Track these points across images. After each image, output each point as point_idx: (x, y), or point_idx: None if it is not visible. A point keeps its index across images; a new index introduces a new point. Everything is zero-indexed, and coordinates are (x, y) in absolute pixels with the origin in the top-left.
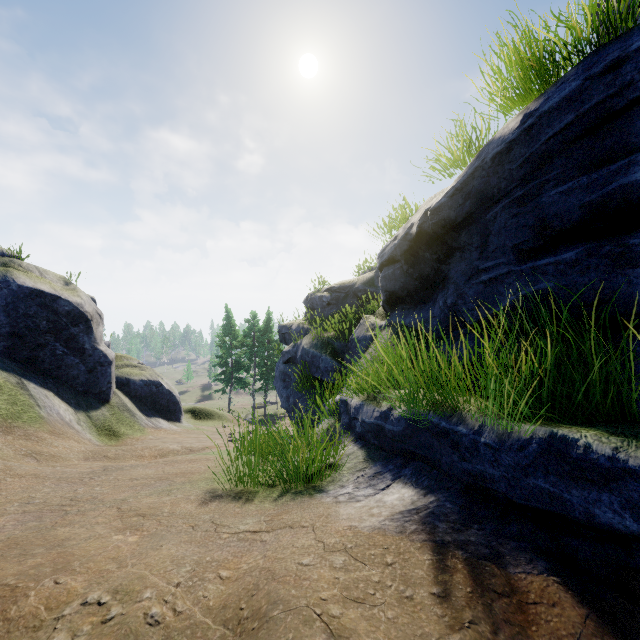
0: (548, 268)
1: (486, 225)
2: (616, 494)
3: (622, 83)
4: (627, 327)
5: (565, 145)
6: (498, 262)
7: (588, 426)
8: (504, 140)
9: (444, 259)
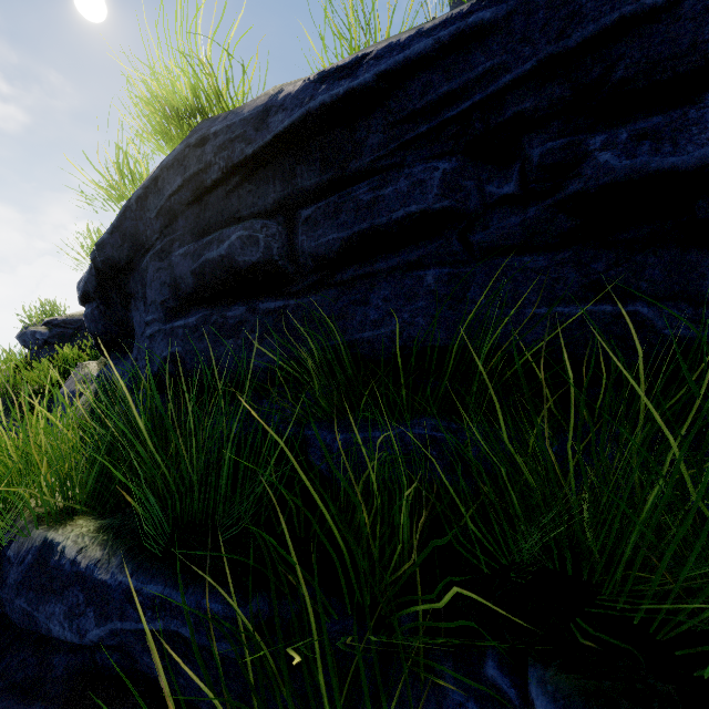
0: (180, 331)
1: (143, 274)
2: (65, 603)
3: (206, 161)
4: (233, 393)
5: (183, 207)
6: (154, 318)
7: (103, 518)
8: (143, 184)
9: (126, 305)
